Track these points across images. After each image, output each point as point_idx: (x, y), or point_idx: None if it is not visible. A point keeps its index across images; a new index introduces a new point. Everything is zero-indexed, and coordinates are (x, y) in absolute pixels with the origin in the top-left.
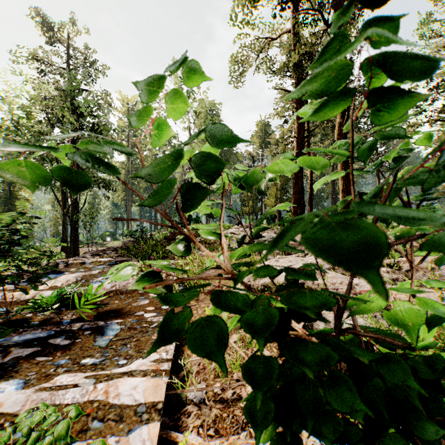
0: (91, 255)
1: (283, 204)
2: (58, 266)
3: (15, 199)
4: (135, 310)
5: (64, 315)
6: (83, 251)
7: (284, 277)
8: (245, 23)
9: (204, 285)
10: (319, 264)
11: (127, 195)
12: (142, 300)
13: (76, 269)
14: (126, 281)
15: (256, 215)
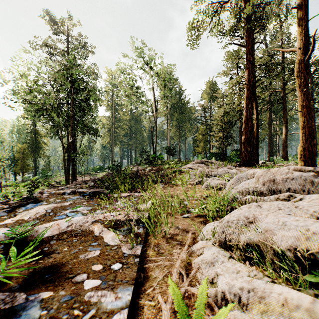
0: (75, 185)
1: None
2: (41, 196)
3: (38, 143)
4: (77, 269)
5: None
6: (80, 179)
7: None
8: None
9: None
10: None
11: (111, 140)
12: (92, 249)
13: (55, 199)
14: (85, 219)
15: (206, 153)
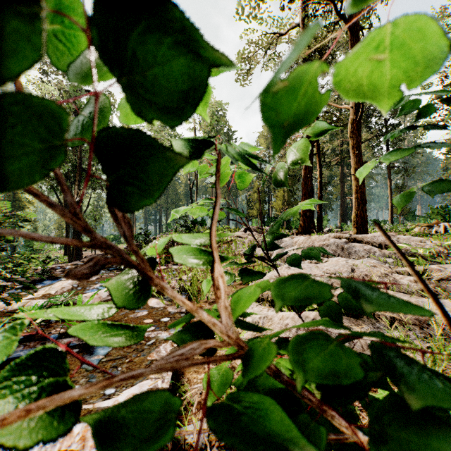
0: None
1: (315, 200)
2: (55, 271)
3: (19, 201)
4: (131, 323)
5: (52, 328)
6: (86, 254)
7: (324, 309)
8: (252, 18)
9: (178, 412)
10: (336, 272)
11: None
12: (140, 311)
13: None
14: None
15: (262, 218)
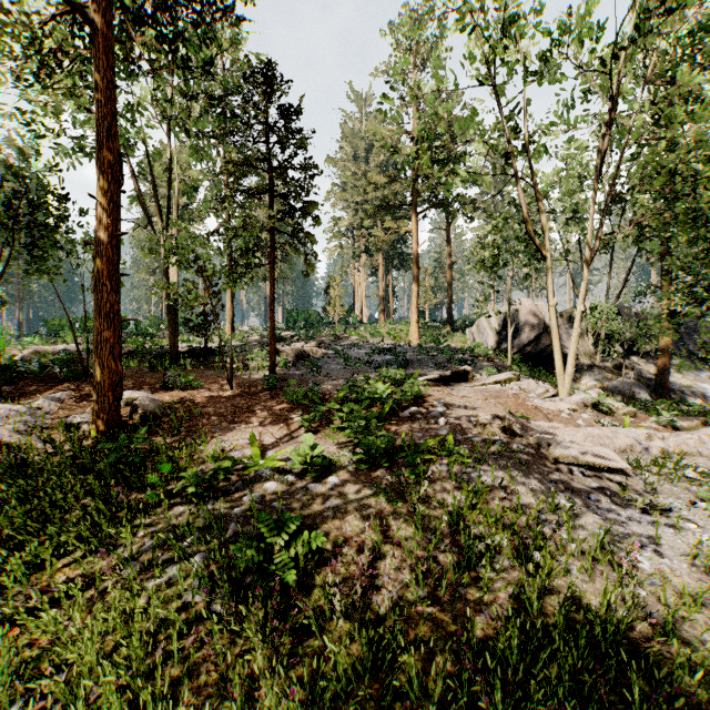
0: None
1: None
2: None
3: None
4: None
5: None
6: None
7: None
8: None
9: None
10: None
11: None
12: None
13: None
14: None
15: None
